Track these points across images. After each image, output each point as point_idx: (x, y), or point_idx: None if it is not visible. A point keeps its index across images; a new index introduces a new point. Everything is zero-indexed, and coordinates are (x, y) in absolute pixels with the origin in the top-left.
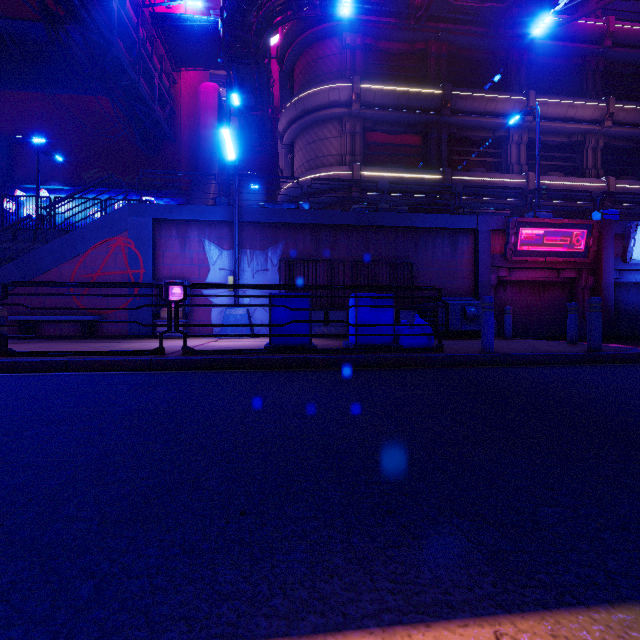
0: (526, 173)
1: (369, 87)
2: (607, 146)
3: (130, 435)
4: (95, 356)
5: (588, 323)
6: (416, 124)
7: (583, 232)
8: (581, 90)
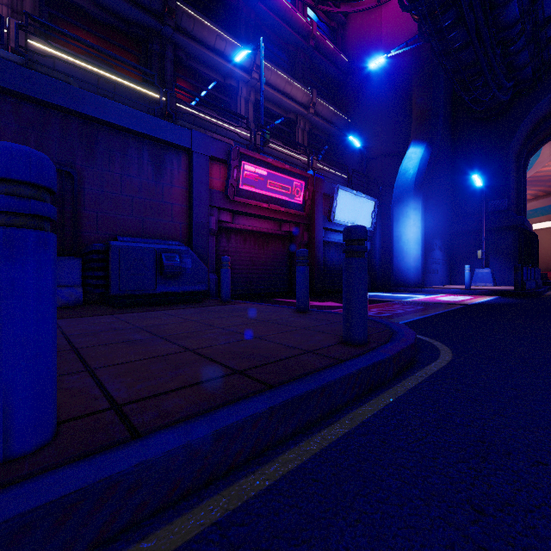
0: (253, 129)
1: None
2: (311, 132)
3: None
4: None
5: (345, 282)
6: (132, 22)
7: (301, 184)
8: (294, 76)
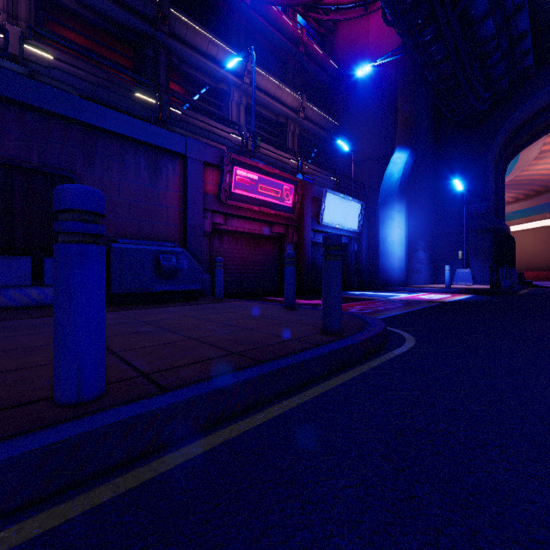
0: (245, 133)
1: None
2: (301, 135)
3: None
4: None
5: (324, 281)
6: (126, 27)
7: (291, 188)
8: (285, 81)
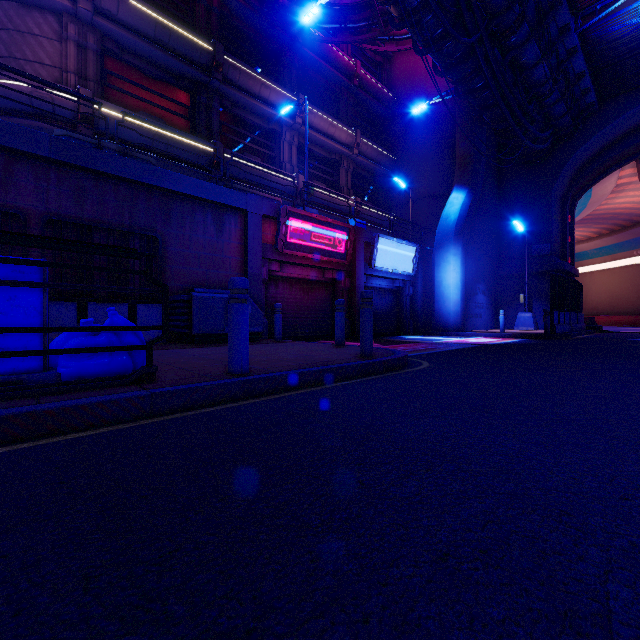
0: (297, 174)
1: None
2: (355, 172)
3: None
4: None
5: (361, 322)
6: (182, 76)
7: (343, 234)
8: (338, 115)
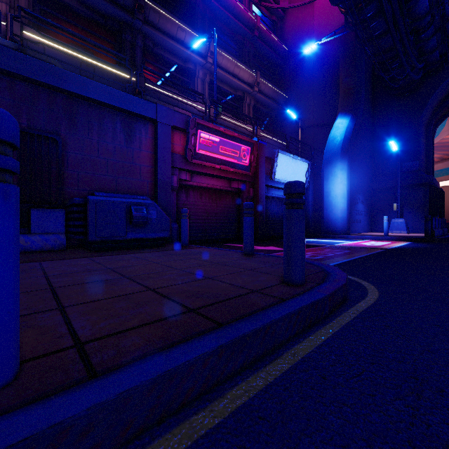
0: (208, 104)
1: None
2: (255, 107)
3: None
4: None
5: (286, 230)
6: (109, 17)
7: (247, 148)
8: (242, 60)
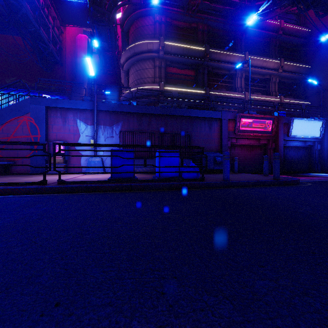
0: (244, 92)
1: (168, 43)
2: (280, 81)
3: (0, 241)
4: (1, 186)
5: (273, 165)
6: (192, 64)
7: (270, 121)
8: (269, 54)
